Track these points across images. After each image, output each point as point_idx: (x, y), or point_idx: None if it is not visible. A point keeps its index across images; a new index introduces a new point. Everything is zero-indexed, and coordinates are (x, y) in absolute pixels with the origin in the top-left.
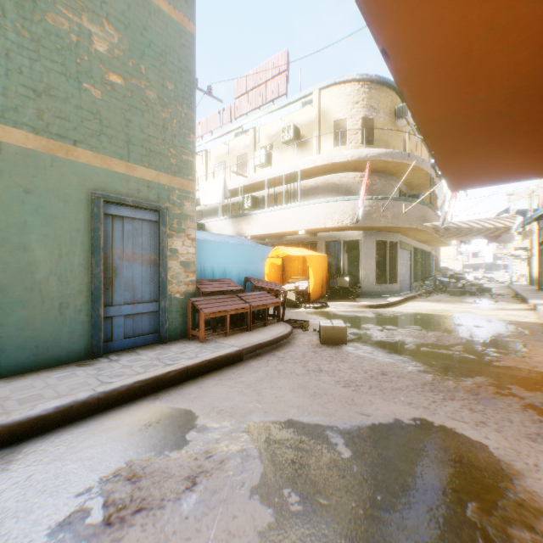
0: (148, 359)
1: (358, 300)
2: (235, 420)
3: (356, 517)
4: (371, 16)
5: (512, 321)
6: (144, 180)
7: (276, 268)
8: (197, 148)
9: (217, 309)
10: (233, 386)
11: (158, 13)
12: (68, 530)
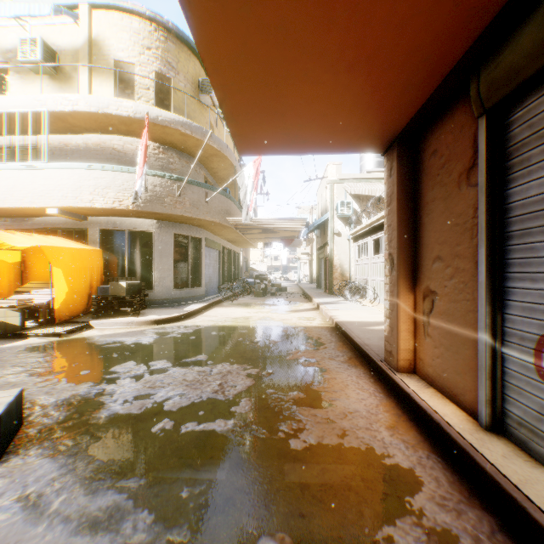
0: None
1: (145, 313)
2: None
3: None
4: None
5: (306, 328)
6: None
7: (4, 268)
8: None
9: None
10: None
11: None
12: None
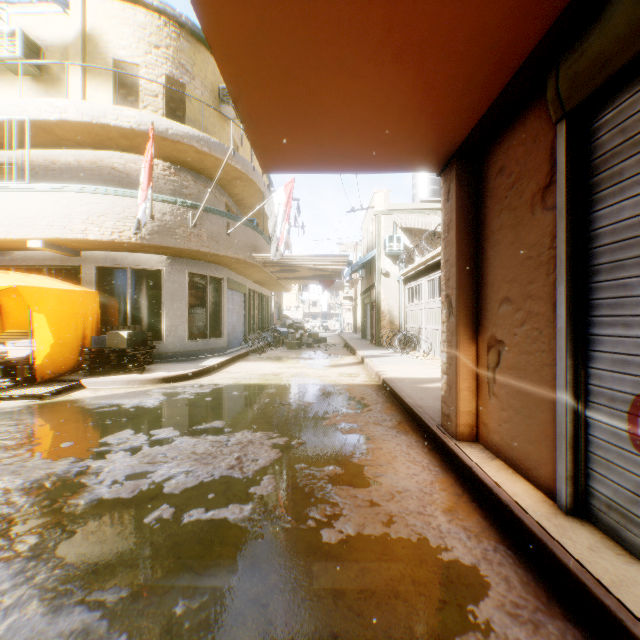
0: None
1: (152, 369)
2: None
3: None
4: None
5: (347, 386)
6: None
7: None
8: None
9: None
10: None
11: None
12: None
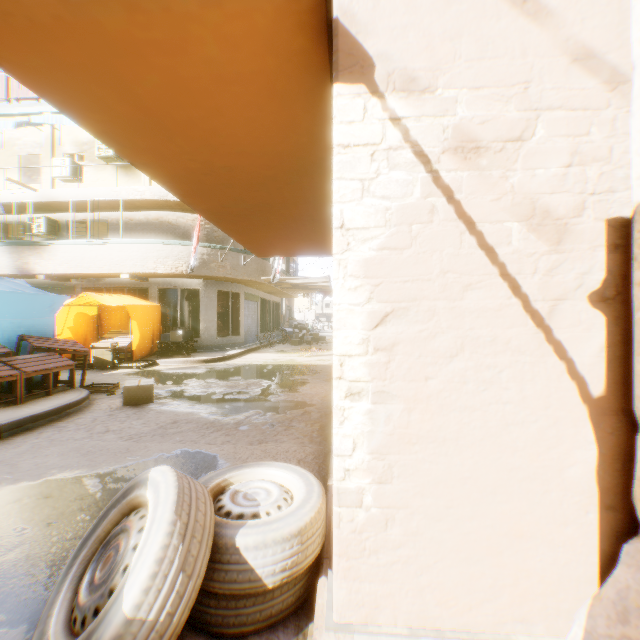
0: None
1: (195, 355)
2: None
3: (82, 522)
4: (107, 143)
5: (317, 365)
6: None
7: (88, 320)
8: None
9: None
10: None
11: None
12: None
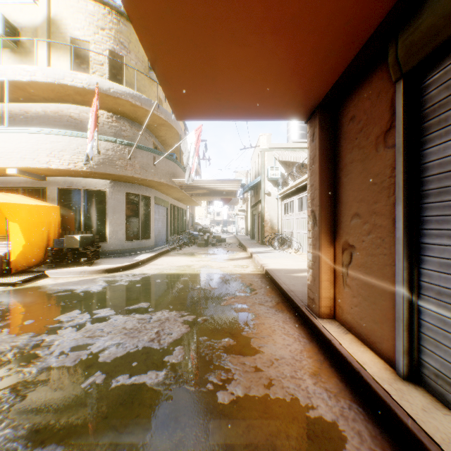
0: None
1: (98, 262)
2: None
3: None
4: None
5: (240, 275)
6: None
7: None
8: None
9: None
10: None
11: None
12: None
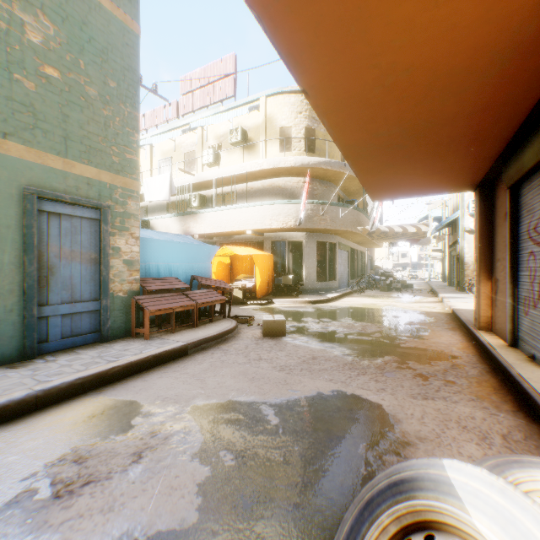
0: (90, 357)
1: (301, 297)
2: (179, 405)
3: (277, 463)
4: (291, 65)
5: (424, 312)
6: (84, 177)
7: (224, 267)
8: (141, 141)
9: (163, 306)
10: (178, 377)
11: (99, 9)
12: (17, 507)
